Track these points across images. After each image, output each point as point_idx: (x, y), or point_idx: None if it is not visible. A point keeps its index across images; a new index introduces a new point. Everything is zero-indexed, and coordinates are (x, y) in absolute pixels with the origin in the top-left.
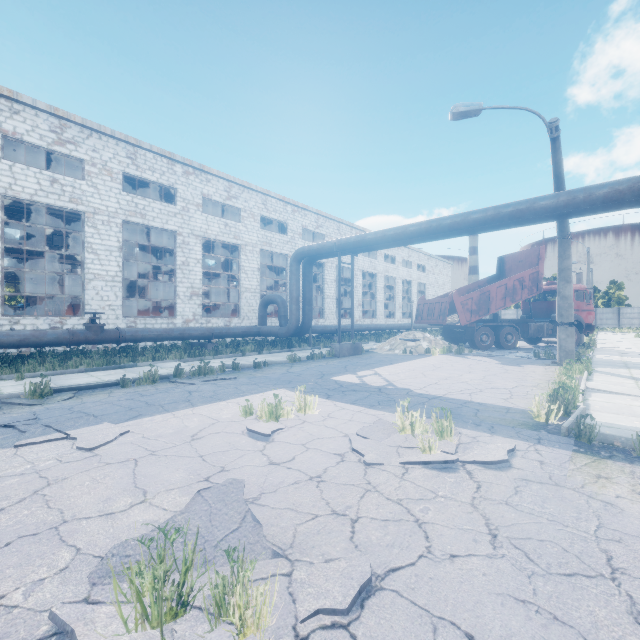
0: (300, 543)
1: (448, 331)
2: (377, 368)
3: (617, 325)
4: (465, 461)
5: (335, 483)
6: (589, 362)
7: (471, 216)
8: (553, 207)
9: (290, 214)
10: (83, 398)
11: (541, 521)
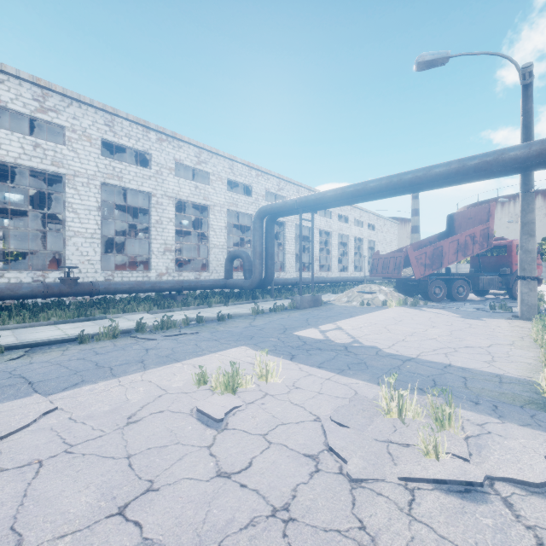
0: None
1: (401, 284)
2: (338, 321)
3: None
4: (492, 477)
5: (311, 526)
6: None
7: (433, 170)
8: (524, 157)
9: (254, 178)
10: (34, 357)
11: None
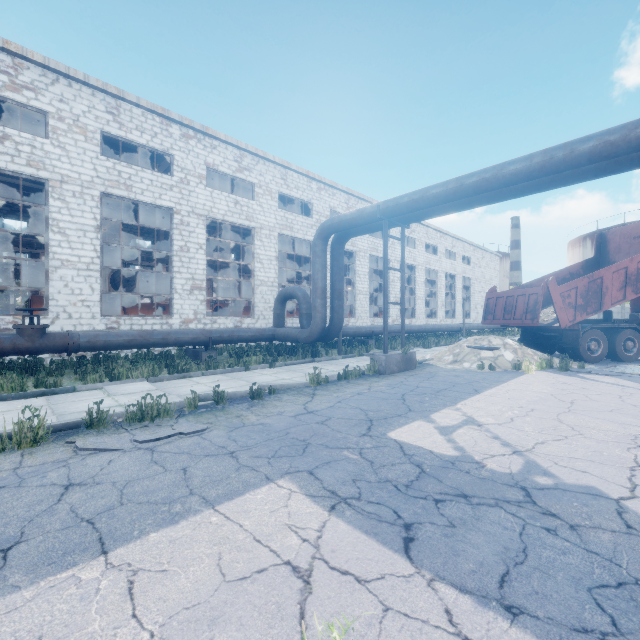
0: None
1: (530, 335)
2: (461, 403)
3: None
4: None
5: None
6: None
7: None
8: None
9: (315, 192)
10: None
11: None
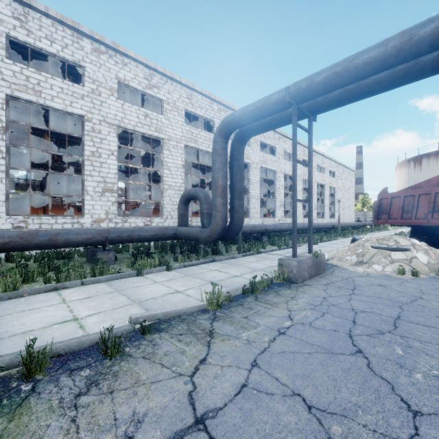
0: None
1: (422, 234)
2: None
3: None
4: None
5: None
6: None
7: None
8: None
9: (216, 112)
10: None
11: None
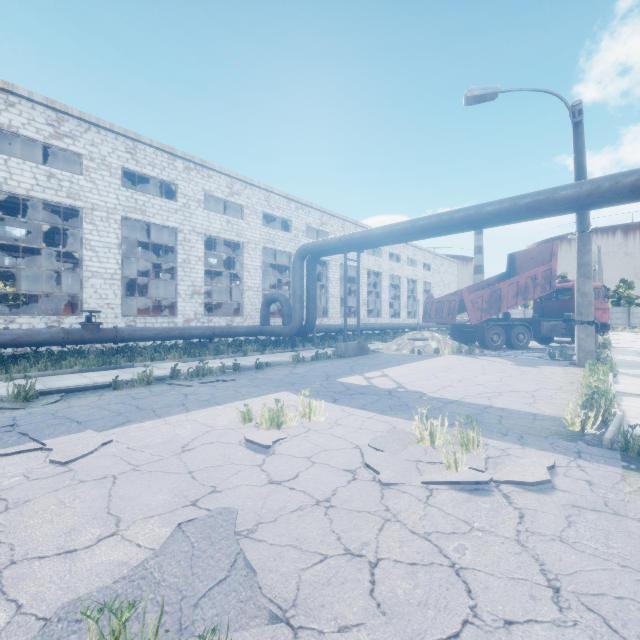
0: (305, 599)
1: (457, 330)
2: (385, 369)
3: (627, 325)
4: (499, 481)
5: (347, 509)
6: (611, 363)
7: (485, 208)
8: (575, 197)
9: (294, 211)
10: (70, 401)
11: (611, 567)
